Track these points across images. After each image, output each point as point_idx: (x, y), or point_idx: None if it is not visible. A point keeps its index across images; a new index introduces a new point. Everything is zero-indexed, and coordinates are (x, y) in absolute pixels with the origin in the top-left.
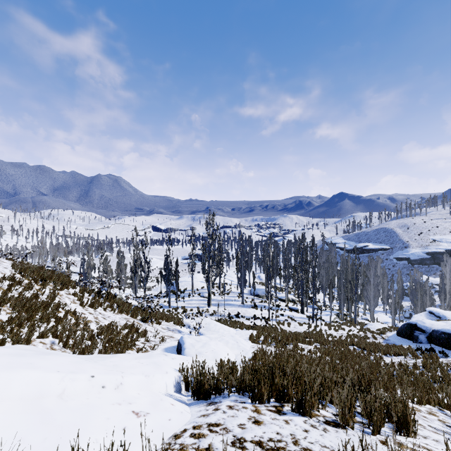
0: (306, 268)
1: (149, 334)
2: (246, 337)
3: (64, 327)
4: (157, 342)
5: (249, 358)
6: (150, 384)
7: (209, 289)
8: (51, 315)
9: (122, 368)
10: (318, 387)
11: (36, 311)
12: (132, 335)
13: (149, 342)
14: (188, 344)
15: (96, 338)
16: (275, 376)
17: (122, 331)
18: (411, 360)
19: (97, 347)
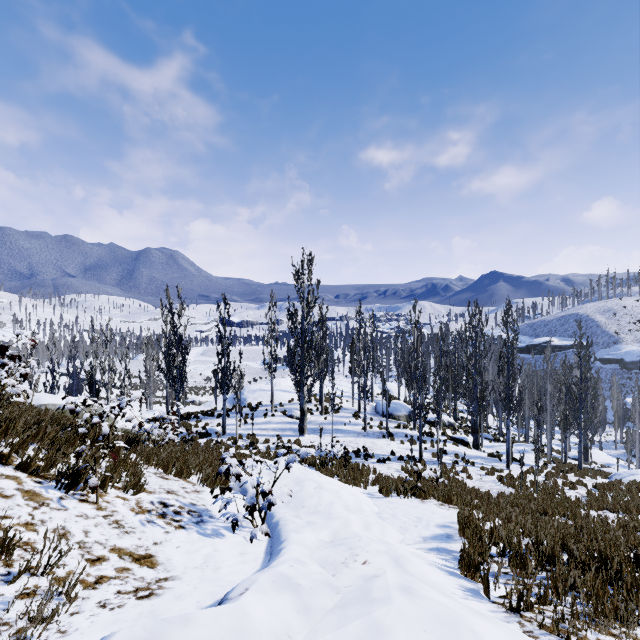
0: None
1: (38, 551)
2: (423, 537)
3: None
4: None
5: None
6: None
7: (302, 401)
8: None
9: None
10: None
11: None
12: None
13: None
14: None
15: None
16: None
17: None
18: None
19: None
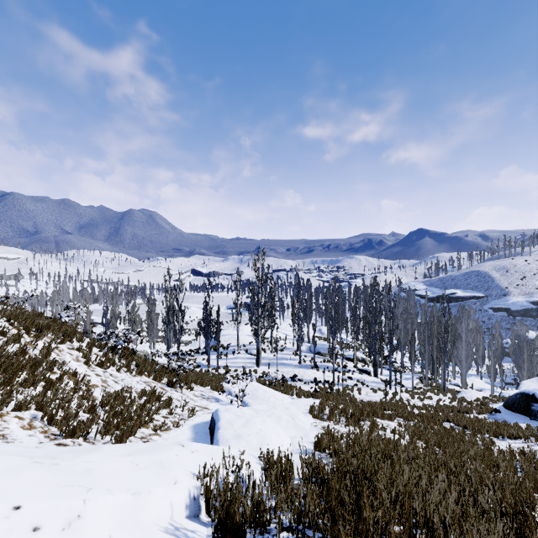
0: (380, 319)
1: (176, 403)
2: (306, 409)
3: (55, 394)
4: (184, 415)
5: (310, 443)
6: (140, 510)
7: (258, 344)
8: (39, 377)
9: (96, 478)
10: (448, 532)
11: (18, 372)
12: (150, 405)
13: (173, 416)
14: (224, 422)
15: (100, 410)
16: (363, 503)
17: (138, 400)
18: (534, 446)
19: (97, 423)
